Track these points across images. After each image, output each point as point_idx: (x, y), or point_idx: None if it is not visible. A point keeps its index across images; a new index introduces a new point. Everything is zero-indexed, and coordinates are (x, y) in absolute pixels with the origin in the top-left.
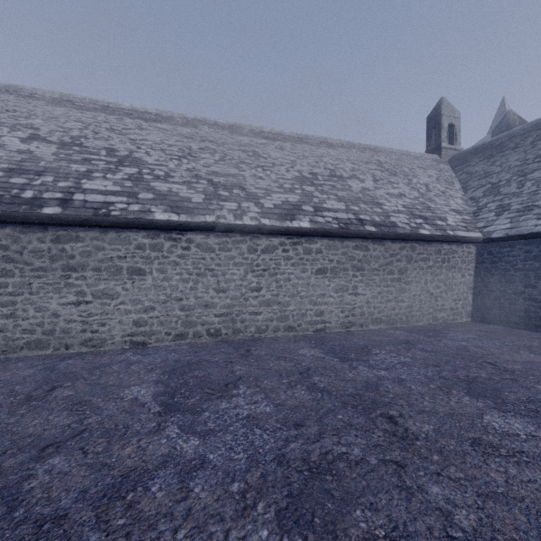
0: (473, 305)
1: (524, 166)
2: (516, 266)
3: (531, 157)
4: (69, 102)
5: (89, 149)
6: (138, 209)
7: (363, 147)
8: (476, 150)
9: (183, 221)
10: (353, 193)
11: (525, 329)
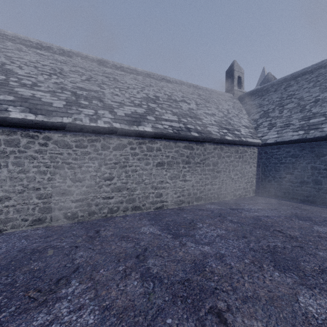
0: (256, 185)
1: (282, 101)
2: (281, 161)
3: (285, 96)
4: None
5: None
6: None
7: (189, 85)
8: (253, 92)
9: (38, 121)
10: (183, 111)
11: (287, 200)
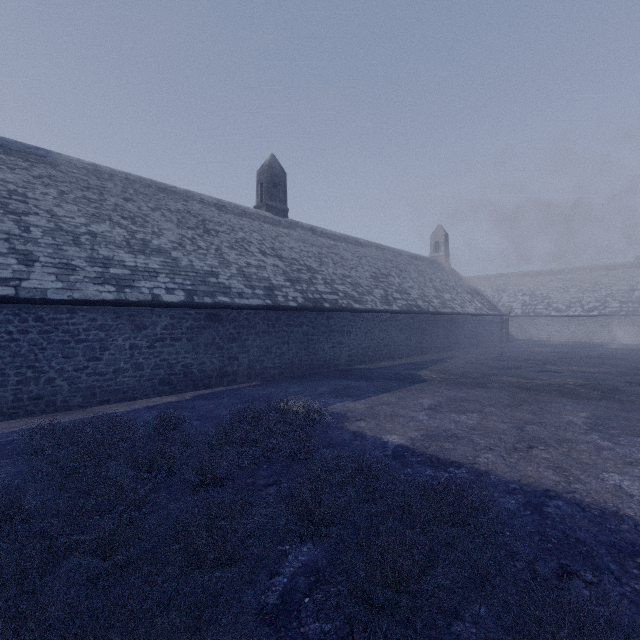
0: None
1: None
2: None
3: None
4: (528, 274)
5: (536, 295)
6: (548, 313)
7: None
8: None
9: (558, 315)
10: (630, 299)
11: None
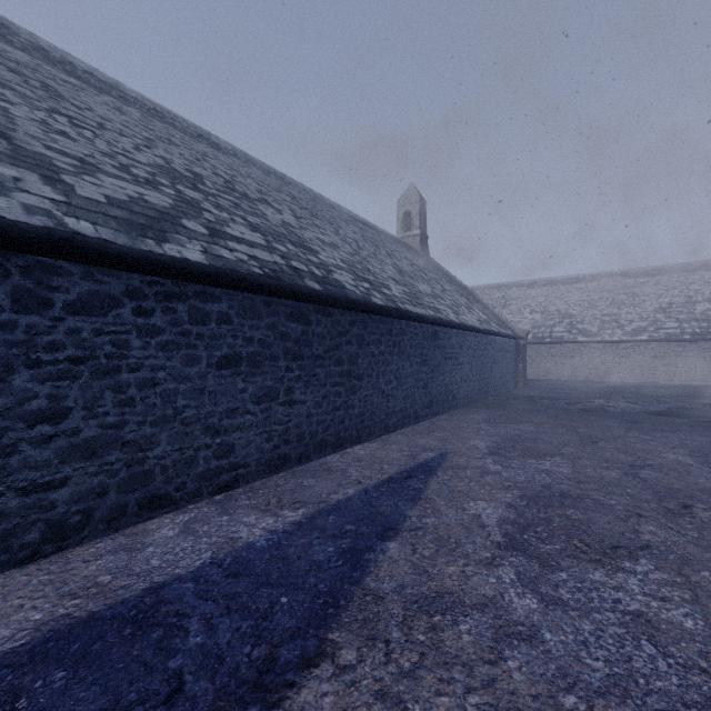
0: None
1: None
2: None
3: None
4: (535, 284)
5: (550, 312)
6: (572, 337)
7: None
8: None
9: (588, 341)
10: (692, 315)
11: None
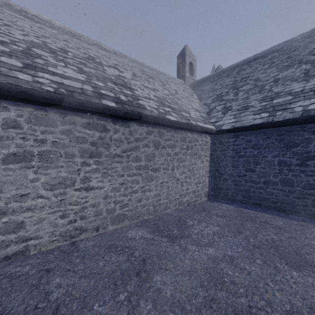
0: (209, 186)
1: (236, 84)
2: (239, 153)
3: (239, 79)
4: None
5: None
6: None
7: (132, 60)
8: (205, 79)
9: None
10: (105, 74)
11: (248, 207)
